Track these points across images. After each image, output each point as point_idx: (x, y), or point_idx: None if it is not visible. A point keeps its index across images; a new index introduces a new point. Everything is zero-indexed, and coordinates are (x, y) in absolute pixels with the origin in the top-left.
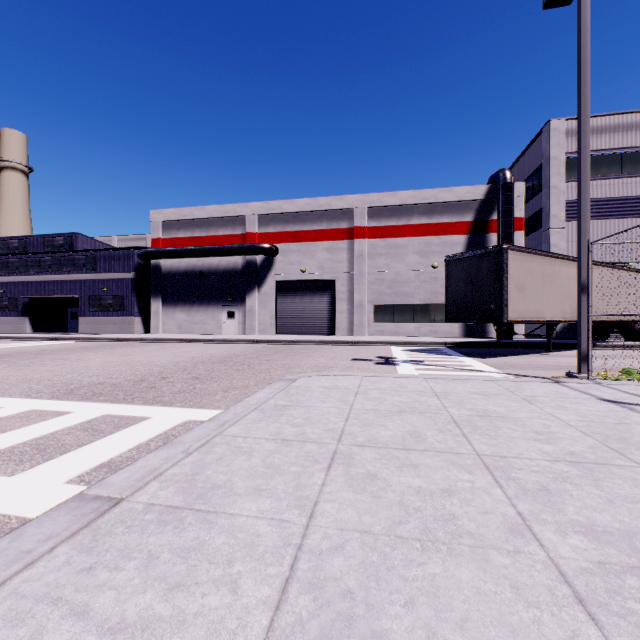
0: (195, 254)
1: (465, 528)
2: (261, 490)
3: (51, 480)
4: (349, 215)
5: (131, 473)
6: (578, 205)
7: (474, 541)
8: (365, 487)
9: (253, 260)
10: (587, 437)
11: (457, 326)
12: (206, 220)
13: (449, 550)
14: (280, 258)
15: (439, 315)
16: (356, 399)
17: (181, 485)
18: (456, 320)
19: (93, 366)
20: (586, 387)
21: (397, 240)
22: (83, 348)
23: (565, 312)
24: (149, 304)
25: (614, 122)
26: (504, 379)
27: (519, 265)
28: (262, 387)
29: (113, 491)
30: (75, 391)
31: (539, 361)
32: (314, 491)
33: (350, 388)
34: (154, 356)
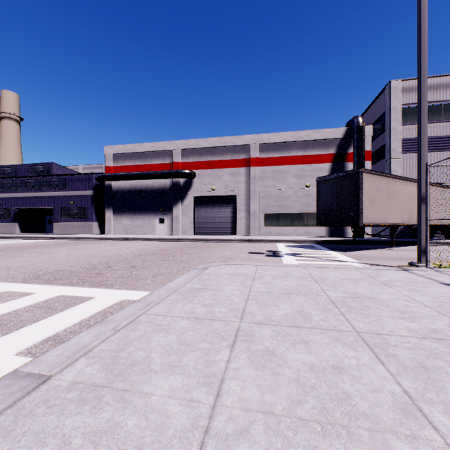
0: (136, 177)
1: (360, 408)
2: (174, 367)
3: (4, 352)
4: (246, 149)
5: (64, 350)
6: (418, 137)
7: (371, 424)
8: (265, 364)
9: (177, 182)
10: (443, 316)
11: (324, 229)
12: (144, 153)
13: (349, 435)
14: (197, 180)
15: (311, 221)
16: (253, 283)
17: (105, 361)
18: (324, 224)
19: (59, 257)
20: (428, 274)
21: (280, 167)
22: (54, 244)
23: (404, 218)
24: (103, 213)
25: (437, 82)
26: (365, 267)
27: (371, 184)
28: (182, 273)
29: (44, 368)
30: (41, 276)
31: (386, 254)
32: (220, 368)
33: (248, 274)
34: (105, 250)
